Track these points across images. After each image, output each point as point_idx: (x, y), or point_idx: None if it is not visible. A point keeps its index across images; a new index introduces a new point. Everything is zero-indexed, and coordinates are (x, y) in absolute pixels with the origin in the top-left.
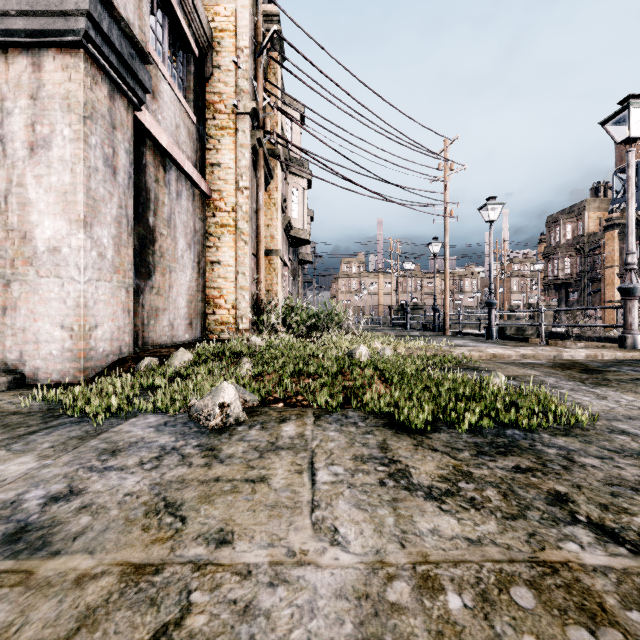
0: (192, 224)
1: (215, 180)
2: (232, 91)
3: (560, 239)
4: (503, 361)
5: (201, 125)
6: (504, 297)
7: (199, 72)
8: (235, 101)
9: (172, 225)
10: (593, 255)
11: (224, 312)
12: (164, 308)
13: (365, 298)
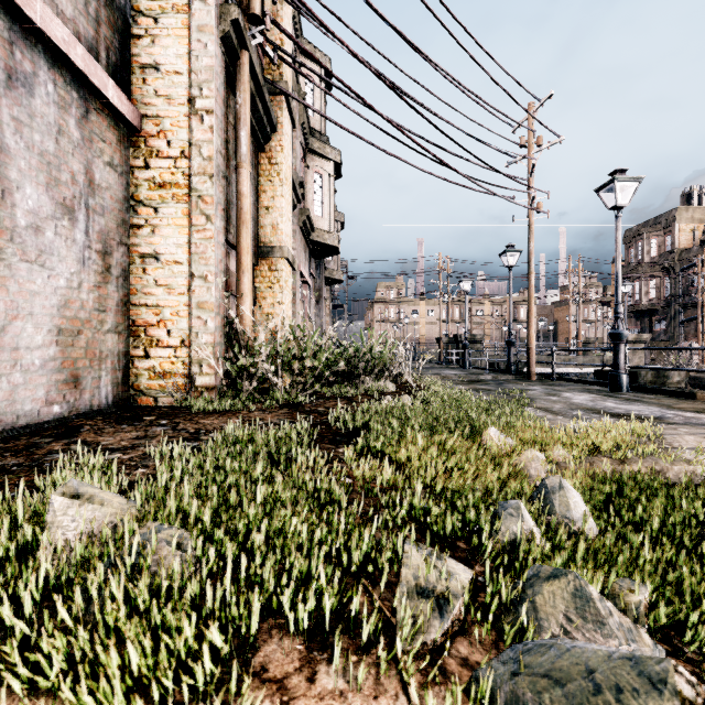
0: (80, 167)
1: (149, 96)
2: None
3: (643, 257)
4: None
5: None
6: (579, 327)
7: None
8: None
9: None
10: (686, 275)
11: (166, 353)
12: None
13: (406, 328)
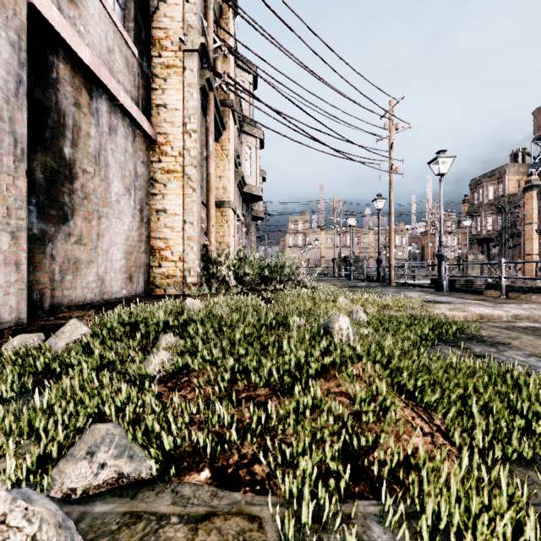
0: (132, 167)
1: (161, 122)
2: (179, 26)
3: (483, 199)
4: (497, 324)
5: (144, 61)
6: (435, 250)
7: (142, 2)
8: (181, 35)
9: (102, 163)
10: (513, 213)
11: (170, 264)
12: (89, 260)
13: (310, 251)
